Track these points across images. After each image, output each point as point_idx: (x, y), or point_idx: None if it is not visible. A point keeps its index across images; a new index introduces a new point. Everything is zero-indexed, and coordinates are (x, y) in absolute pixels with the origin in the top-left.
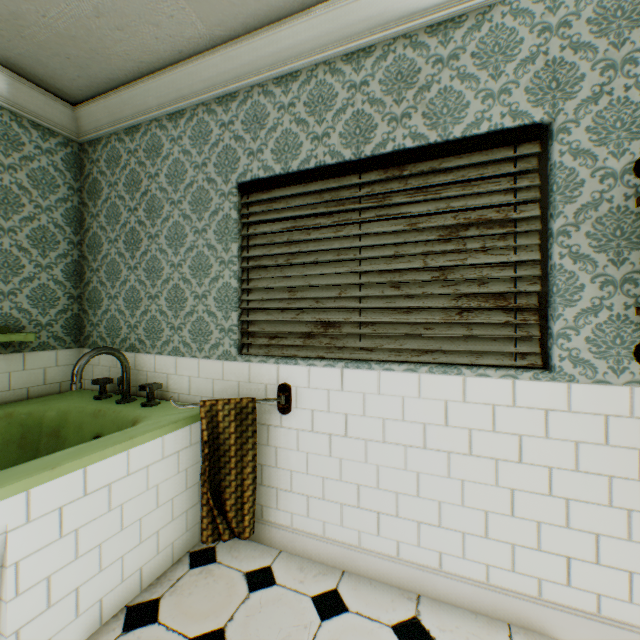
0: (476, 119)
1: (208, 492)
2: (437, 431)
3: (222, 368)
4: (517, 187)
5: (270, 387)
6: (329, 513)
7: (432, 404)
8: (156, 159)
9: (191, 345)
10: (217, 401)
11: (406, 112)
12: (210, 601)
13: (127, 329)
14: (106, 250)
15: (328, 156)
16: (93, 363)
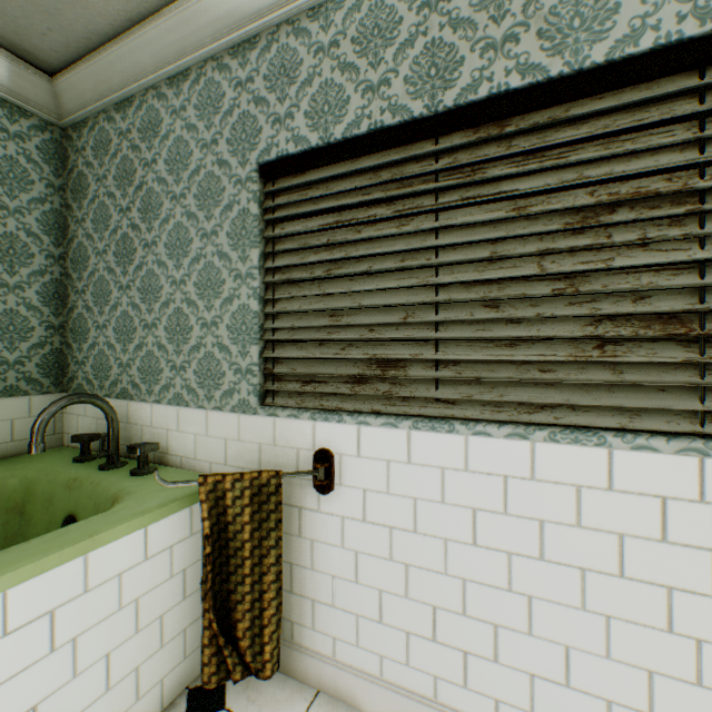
0: (632, 29)
1: (210, 611)
2: (563, 534)
3: (238, 424)
4: (706, 136)
5: (303, 453)
6: (389, 644)
7: (554, 490)
8: (153, 140)
9: (197, 391)
10: (224, 476)
11: (510, 33)
12: None
13: (118, 369)
14: (93, 265)
15: (387, 113)
16: (78, 413)
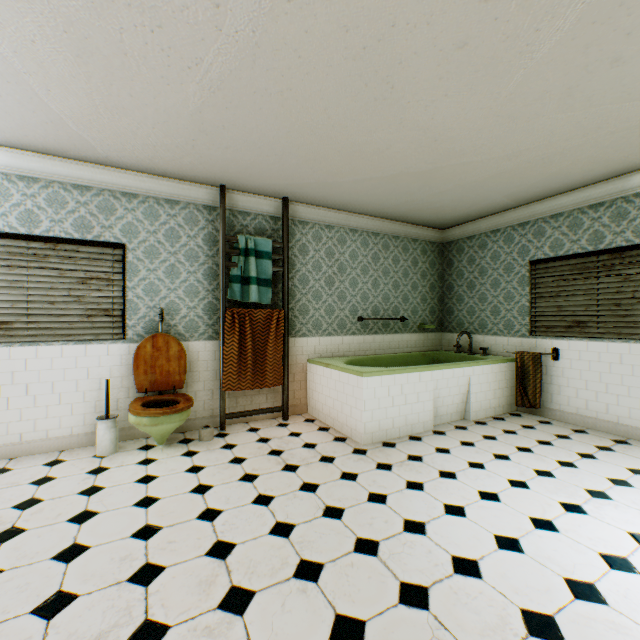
0: None
1: (519, 386)
2: (638, 368)
3: (520, 341)
4: None
5: (546, 349)
6: (579, 404)
7: (635, 357)
8: (483, 250)
9: (502, 331)
10: (523, 352)
11: (621, 230)
12: (523, 421)
13: (467, 324)
14: (455, 290)
15: (578, 249)
16: (448, 339)
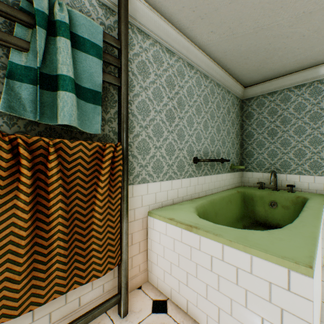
0: None
1: None
2: None
3: None
4: None
5: None
6: None
7: None
8: (286, 103)
9: (308, 171)
10: None
11: None
12: None
13: (268, 165)
14: (255, 137)
15: None
16: (248, 177)
